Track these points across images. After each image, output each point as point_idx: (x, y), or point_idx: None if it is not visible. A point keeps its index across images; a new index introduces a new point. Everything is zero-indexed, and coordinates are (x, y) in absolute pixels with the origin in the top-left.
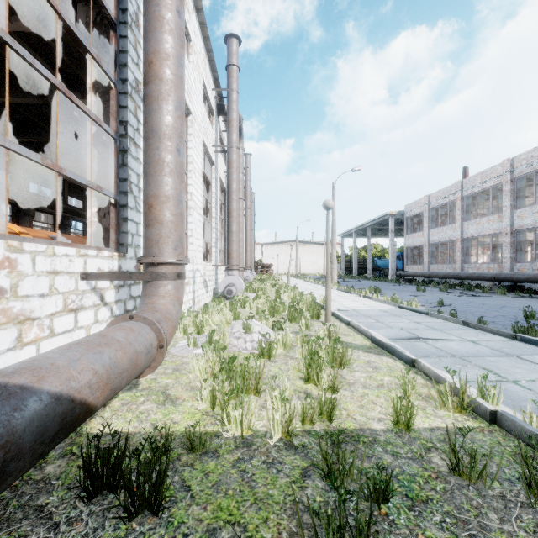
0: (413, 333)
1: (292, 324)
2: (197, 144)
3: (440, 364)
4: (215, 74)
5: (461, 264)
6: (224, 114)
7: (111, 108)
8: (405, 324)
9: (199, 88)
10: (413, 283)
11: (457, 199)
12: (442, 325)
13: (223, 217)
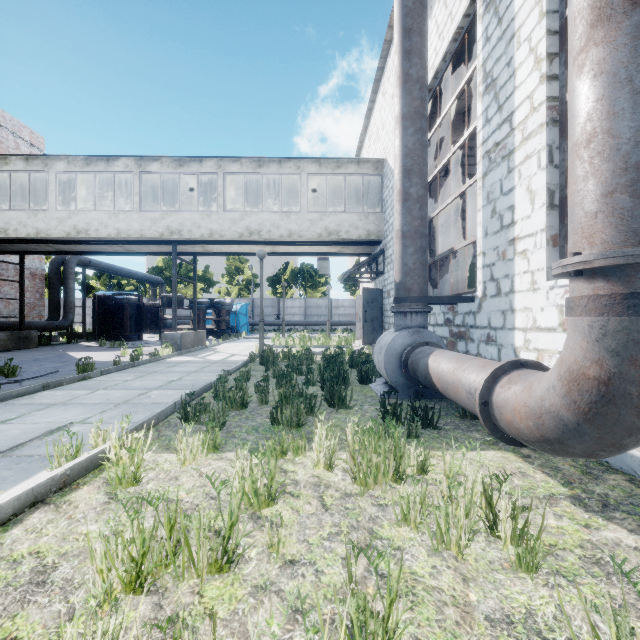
0: None
1: None
2: None
3: None
4: None
5: None
6: None
7: None
8: None
9: None
10: None
11: None
12: None
13: None
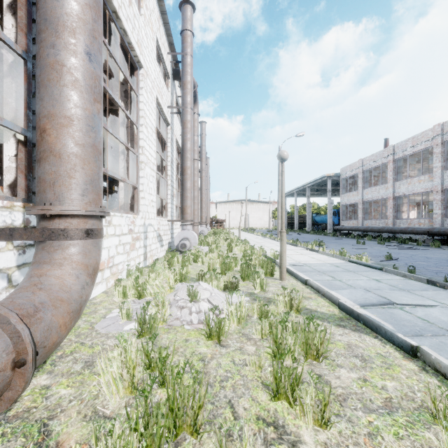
0: (382, 296)
1: (245, 283)
2: (150, 100)
3: (446, 350)
4: (170, 38)
5: (393, 219)
6: (179, 79)
7: (19, 21)
8: (365, 282)
9: (152, 46)
10: (349, 236)
11: (390, 162)
12: (405, 284)
13: (179, 176)
